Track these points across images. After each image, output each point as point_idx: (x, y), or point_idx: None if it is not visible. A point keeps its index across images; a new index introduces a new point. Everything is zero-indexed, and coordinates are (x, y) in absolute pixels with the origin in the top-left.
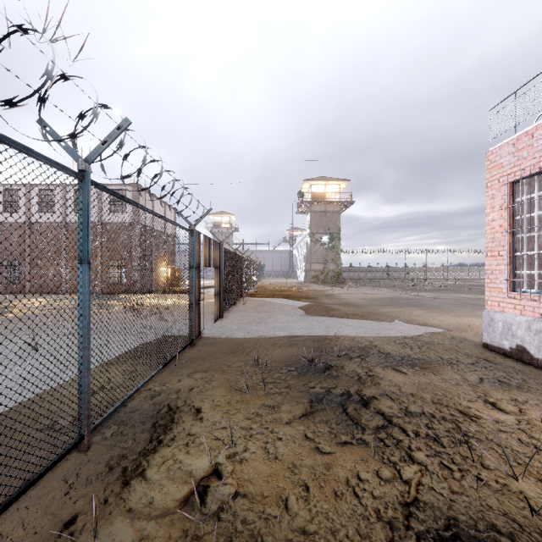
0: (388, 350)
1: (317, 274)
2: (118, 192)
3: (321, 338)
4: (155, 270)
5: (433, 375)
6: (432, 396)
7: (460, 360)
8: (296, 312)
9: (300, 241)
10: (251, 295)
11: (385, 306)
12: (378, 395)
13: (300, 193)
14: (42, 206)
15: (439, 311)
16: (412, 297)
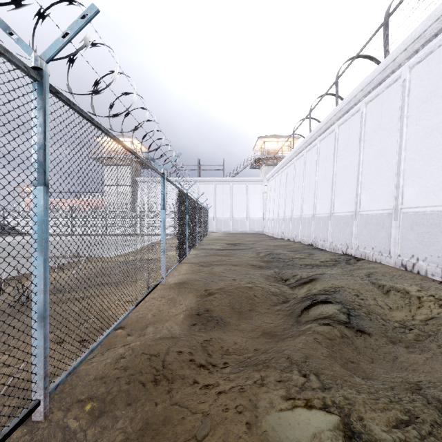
0: None
1: None
2: None
3: None
4: None
5: None
6: None
7: None
8: None
9: None
10: None
11: None
12: None
13: None
14: None
15: None
16: None
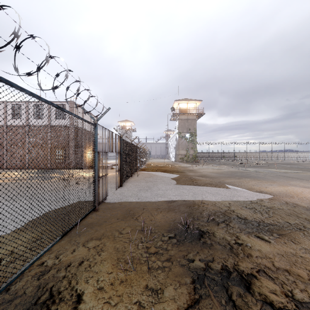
0: (244, 215)
1: (182, 157)
2: (61, 106)
3: (191, 203)
4: (84, 154)
5: (293, 244)
6: (308, 274)
7: (305, 226)
8: (171, 182)
9: (172, 137)
10: (142, 170)
11: (229, 177)
12: (255, 272)
13: (172, 108)
14: (14, 115)
15: (266, 181)
16: (244, 171)
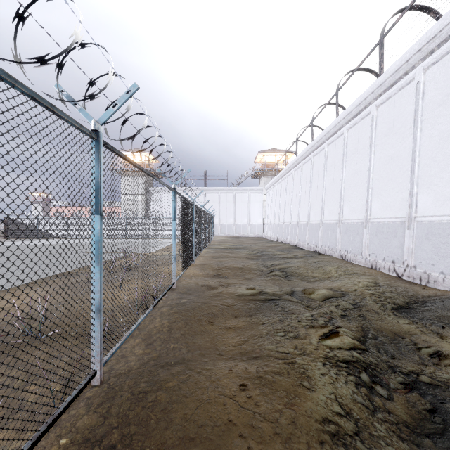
0: None
1: None
2: None
3: None
4: None
5: None
6: None
7: None
8: None
9: None
10: None
11: None
12: None
13: None
14: None
15: None
16: None
